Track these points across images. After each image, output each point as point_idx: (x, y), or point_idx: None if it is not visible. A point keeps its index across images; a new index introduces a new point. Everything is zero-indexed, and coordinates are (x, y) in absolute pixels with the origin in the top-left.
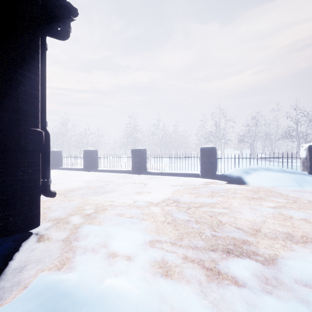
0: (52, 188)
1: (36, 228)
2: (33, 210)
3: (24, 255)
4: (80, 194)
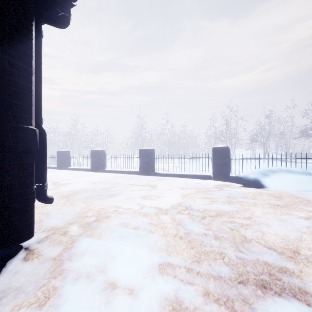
0: (57, 190)
1: (28, 240)
2: (24, 220)
3: (5, 280)
4: (84, 198)
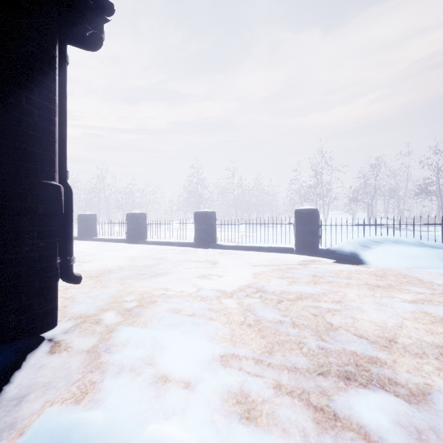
0: (81, 268)
1: (51, 330)
2: (46, 304)
3: (28, 375)
4: (119, 278)
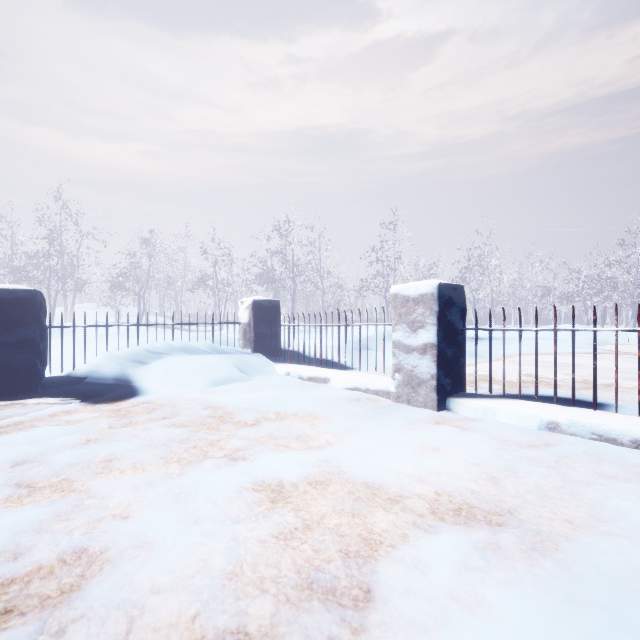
0: None
1: None
2: None
3: None
4: None
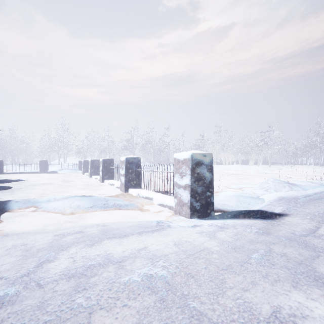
0: None
1: None
2: None
3: None
4: None
